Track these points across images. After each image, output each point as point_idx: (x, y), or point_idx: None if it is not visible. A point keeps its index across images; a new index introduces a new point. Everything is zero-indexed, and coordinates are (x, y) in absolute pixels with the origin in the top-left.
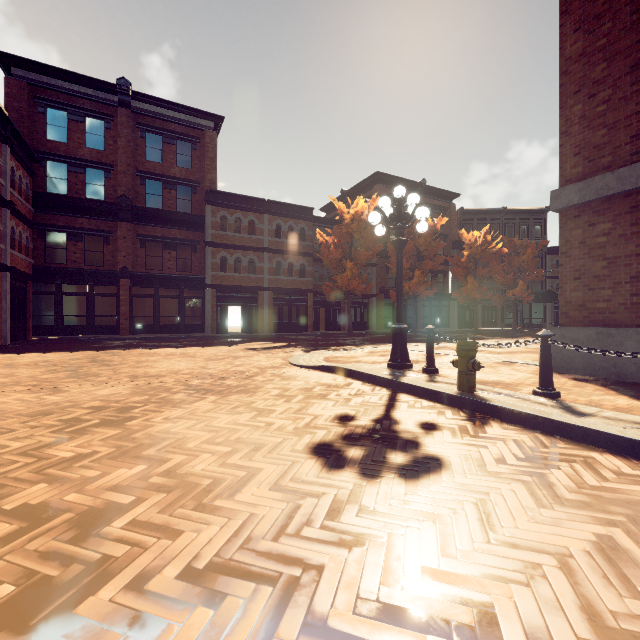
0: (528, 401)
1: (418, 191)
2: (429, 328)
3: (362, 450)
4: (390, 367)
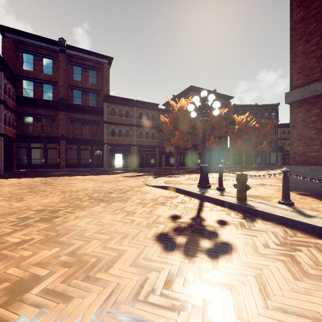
0: (277, 207)
1: None
2: (220, 166)
3: (185, 238)
4: (199, 187)
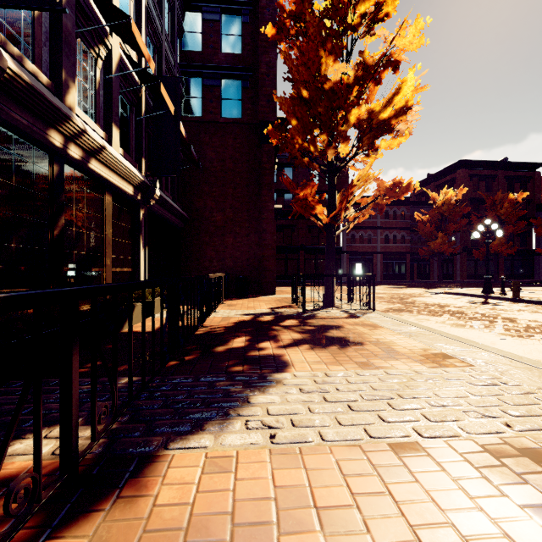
0: (538, 299)
1: (499, 168)
2: (502, 277)
3: (480, 303)
4: (483, 293)
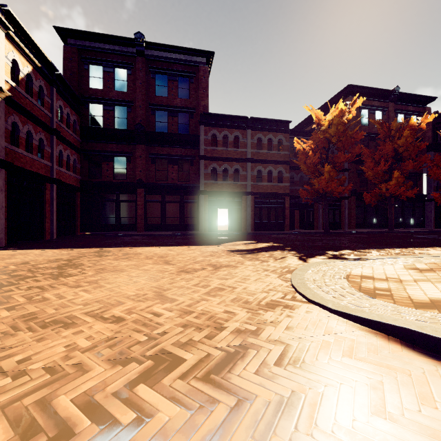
0: None
1: (390, 99)
2: None
3: None
4: None
